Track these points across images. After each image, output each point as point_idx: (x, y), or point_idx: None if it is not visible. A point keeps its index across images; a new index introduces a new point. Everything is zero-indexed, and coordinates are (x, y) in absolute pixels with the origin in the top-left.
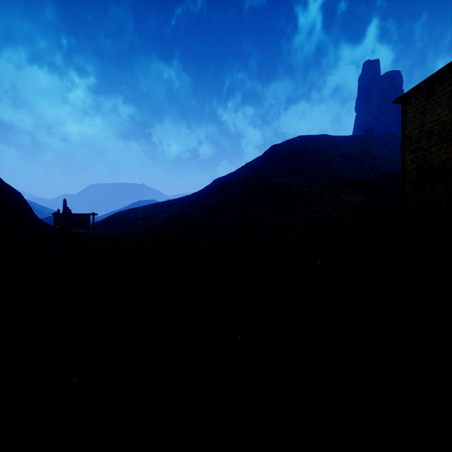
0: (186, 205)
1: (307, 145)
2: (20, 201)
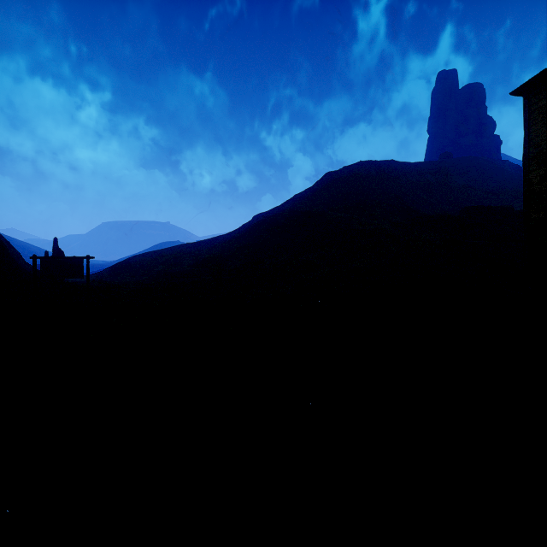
0: (218, 247)
1: (370, 173)
2: None
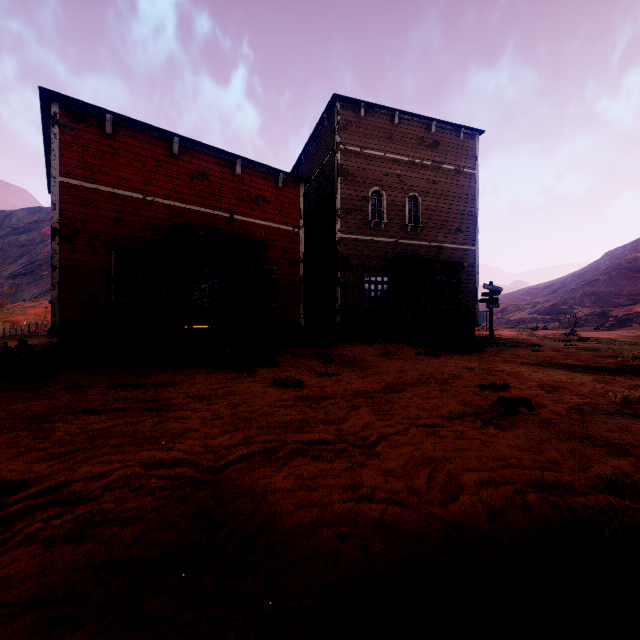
0: (559, 294)
1: None
2: None
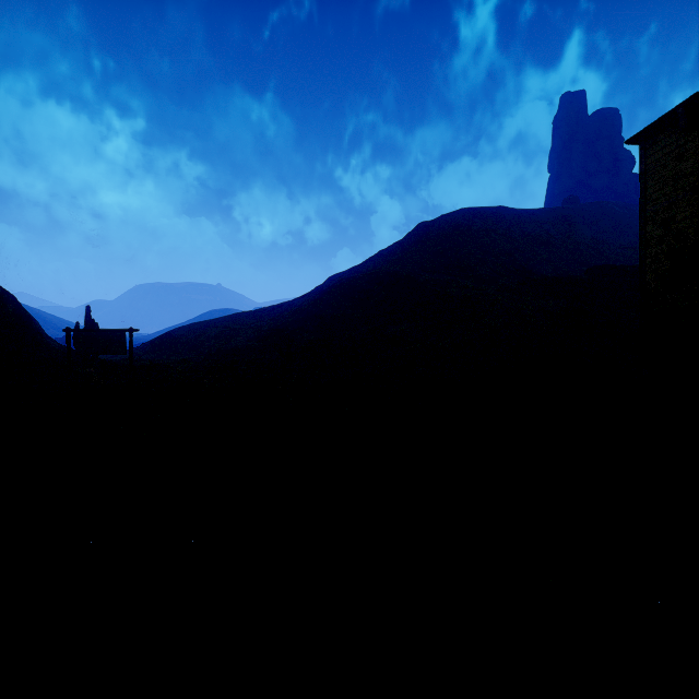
0: (284, 316)
1: (474, 223)
2: (14, 309)
